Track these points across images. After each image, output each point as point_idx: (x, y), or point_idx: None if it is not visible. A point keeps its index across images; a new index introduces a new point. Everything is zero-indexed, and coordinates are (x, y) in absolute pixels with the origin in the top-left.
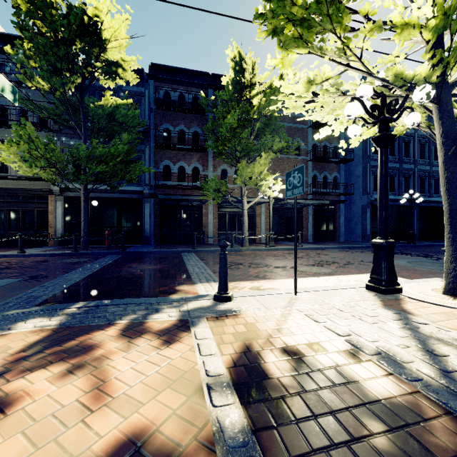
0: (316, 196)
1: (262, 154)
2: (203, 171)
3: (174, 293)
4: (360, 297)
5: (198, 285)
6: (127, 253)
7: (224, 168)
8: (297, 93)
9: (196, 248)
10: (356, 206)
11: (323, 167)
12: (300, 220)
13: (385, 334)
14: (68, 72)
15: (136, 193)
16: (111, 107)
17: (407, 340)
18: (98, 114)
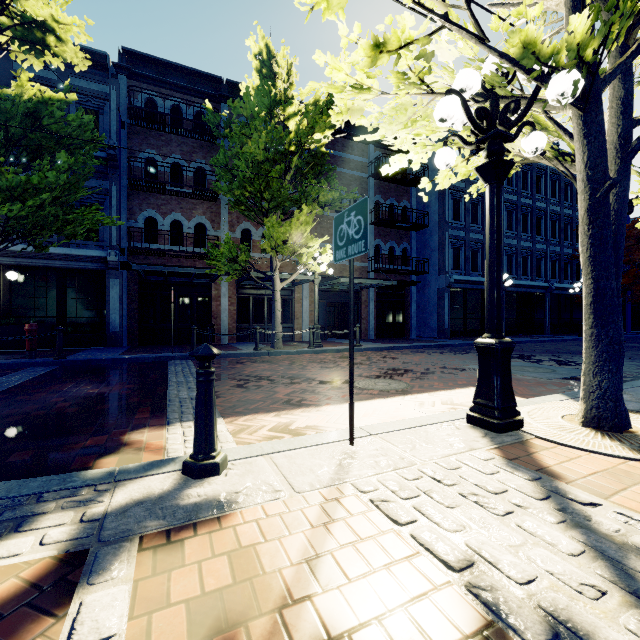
0: (380, 275)
1: (303, 207)
2: (212, 230)
3: (112, 453)
4: (463, 442)
5: (172, 427)
6: (67, 364)
7: (246, 228)
8: (354, 81)
9: None
10: (431, 289)
11: (389, 234)
12: (358, 308)
13: (539, 550)
14: None
15: (94, 260)
16: (32, 101)
17: (589, 565)
18: (3, 111)
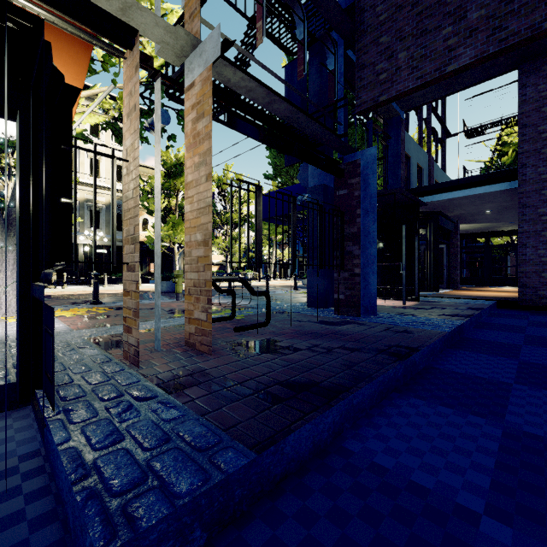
0: None
1: None
2: None
3: None
4: None
5: None
6: None
7: None
8: None
9: None
10: None
11: None
12: None
13: None
14: None
15: None
16: None
17: None
18: None
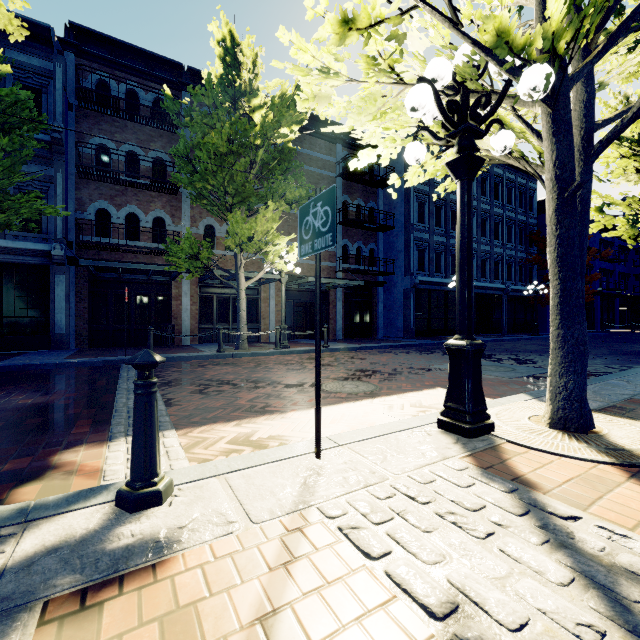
0: (348, 275)
1: (269, 203)
2: (172, 224)
3: (34, 479)
4: (436, 450)
5: (115, 443)
6: None
7: (210, 224)
8: (321, 65)
9: None
10: (397, 290)
11: (357, 235)
12: (326, 308)
13: (527, 581)
14: None
15: (36, 254)
16: None
17: (581, 597)
18: None
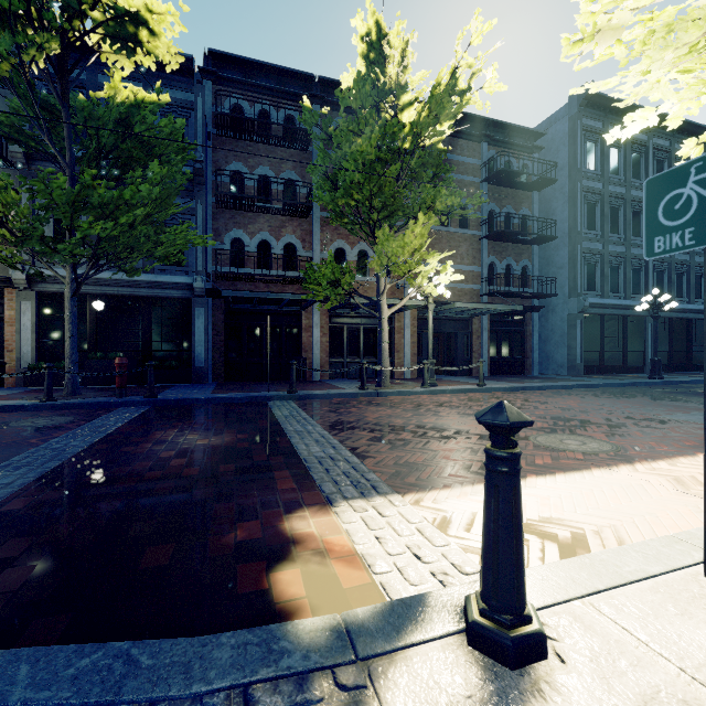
0: (495, 299)
1: (419, 216)
2: (303, 250)
3: (285, 559)
4: None
5: (341, 509)
6: (159, 403)
7: (340, 247)
8: None
9: (295, 392)
10: (557, 315)
11: (506, 250)
12: (468, 339)
13: None
14: (30, 27)
15: (180, 287)
16: (125, 105)
17: None
18: (96, 118)
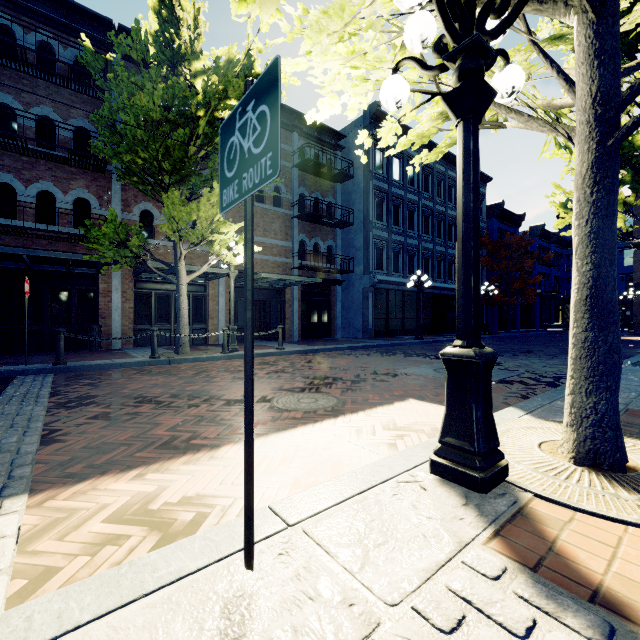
0: (305, 272)
1: (214, 185)
2: (99, 207)
3: None
4: (442, 524)
5: None
6: None
7: (147, 210)
8: None
9: (63, 363)
10: (356, 289)
11: (314, 230)
12: (281, 307)
13: None
14: None
15: None
16: None
17: None
18: None
